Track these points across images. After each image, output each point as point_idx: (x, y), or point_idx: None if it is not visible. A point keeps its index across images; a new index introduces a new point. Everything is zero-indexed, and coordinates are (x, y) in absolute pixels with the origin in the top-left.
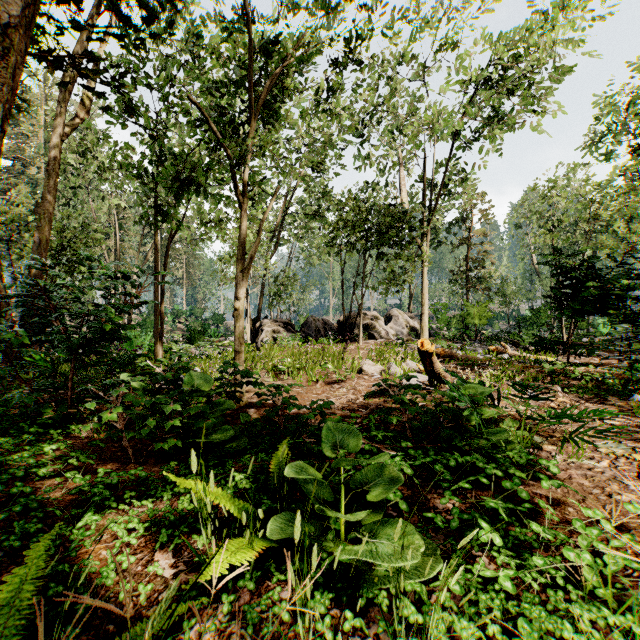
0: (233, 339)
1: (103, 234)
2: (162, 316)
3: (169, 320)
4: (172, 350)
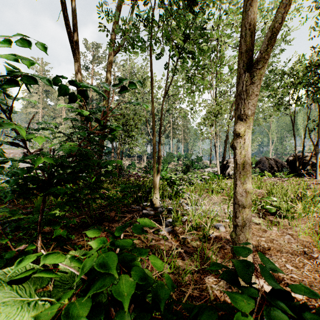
0: (207, 170)
1: (144, 117)
2: (159, 154)
3: (175, 160)
4: (172, 178)
